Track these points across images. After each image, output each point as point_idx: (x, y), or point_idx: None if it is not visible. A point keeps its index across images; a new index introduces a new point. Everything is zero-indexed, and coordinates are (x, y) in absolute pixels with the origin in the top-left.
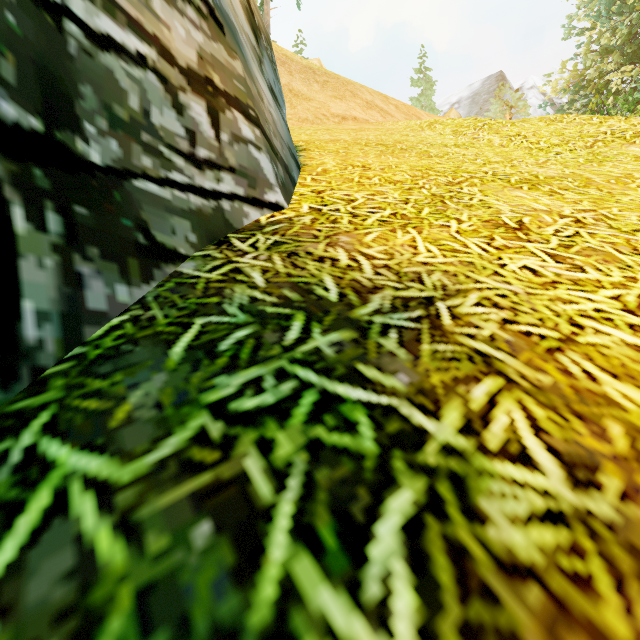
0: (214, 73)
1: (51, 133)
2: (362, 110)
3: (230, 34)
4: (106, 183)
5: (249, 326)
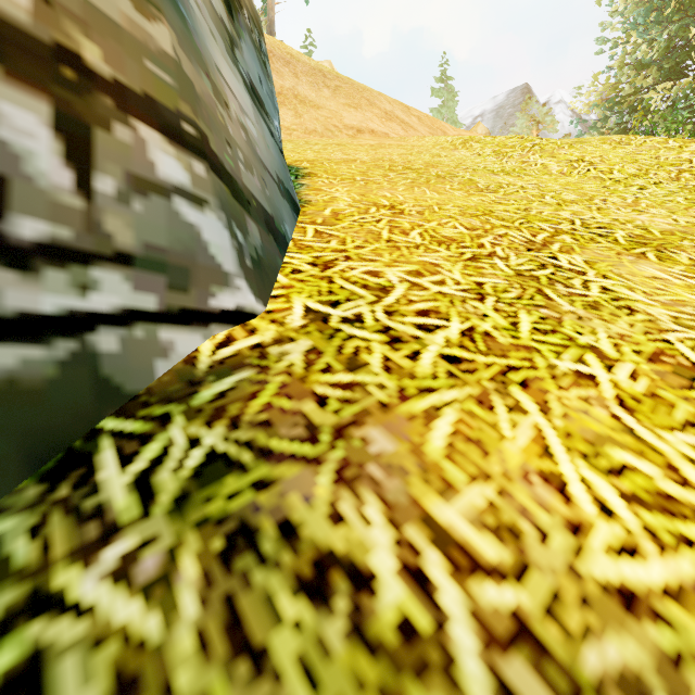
0: (86, 39)
1: None
2: (380, 122)
3: None
4: None
5: None
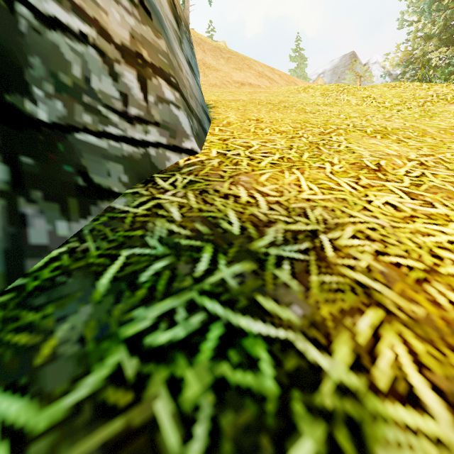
0: (143, 49)
1: (1, 96)
2: (255, 78)
3: (156, 19)
4: (51, 136)
5: (166, 258)
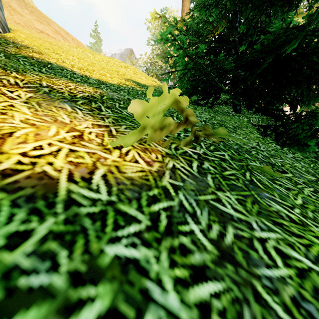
0: None
1: None
2: (52, 32)
3: None
4: None
5: None
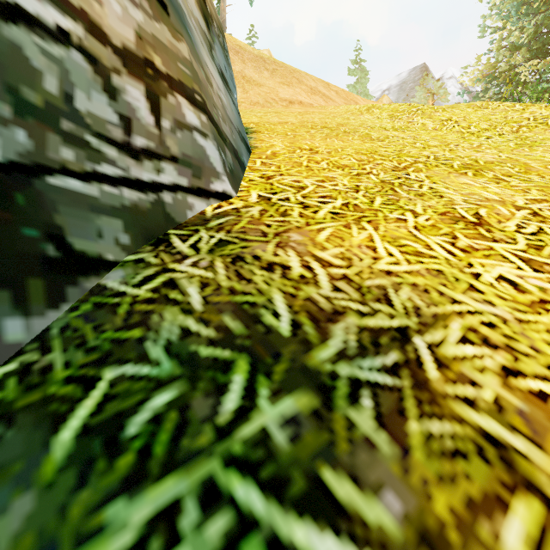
0: (155, 55)
1: None
2: (307, 95)
3: (175, 15)
4: (4, 184)
5: (174, 384)
